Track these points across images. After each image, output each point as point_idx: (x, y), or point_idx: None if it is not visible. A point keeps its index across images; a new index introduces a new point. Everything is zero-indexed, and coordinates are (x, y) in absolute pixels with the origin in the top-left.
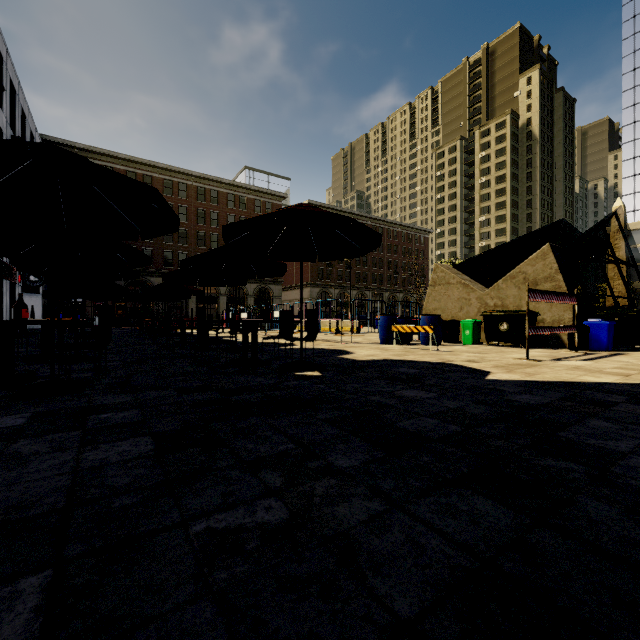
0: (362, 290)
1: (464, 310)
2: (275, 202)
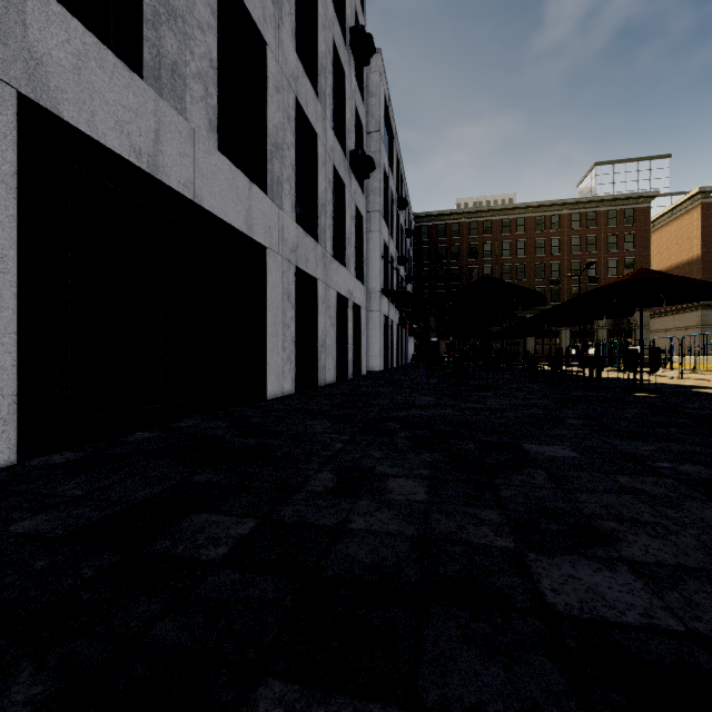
0: None
1: None
2: (638, 206)
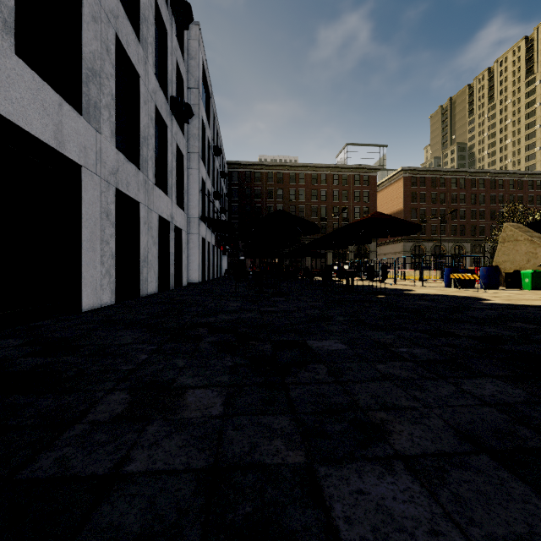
0: (459, 242)
1: (531, 262)
2: (371, 174)
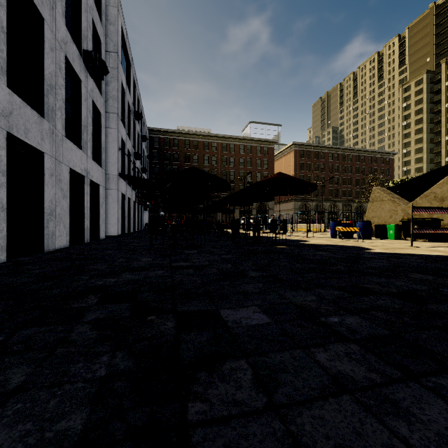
0: (334, 202)
1: (393, 217)
2: (270, 146)
